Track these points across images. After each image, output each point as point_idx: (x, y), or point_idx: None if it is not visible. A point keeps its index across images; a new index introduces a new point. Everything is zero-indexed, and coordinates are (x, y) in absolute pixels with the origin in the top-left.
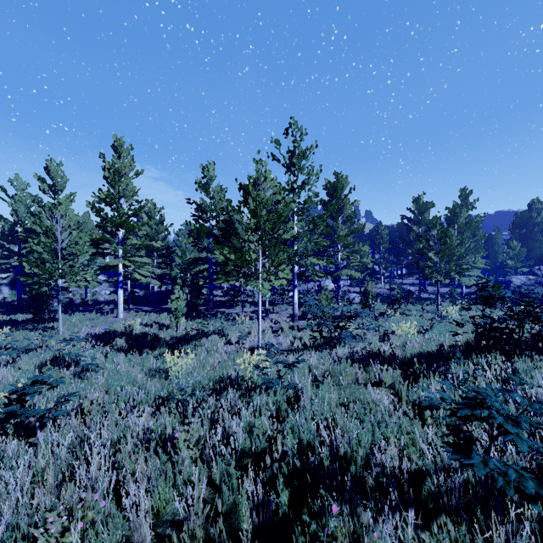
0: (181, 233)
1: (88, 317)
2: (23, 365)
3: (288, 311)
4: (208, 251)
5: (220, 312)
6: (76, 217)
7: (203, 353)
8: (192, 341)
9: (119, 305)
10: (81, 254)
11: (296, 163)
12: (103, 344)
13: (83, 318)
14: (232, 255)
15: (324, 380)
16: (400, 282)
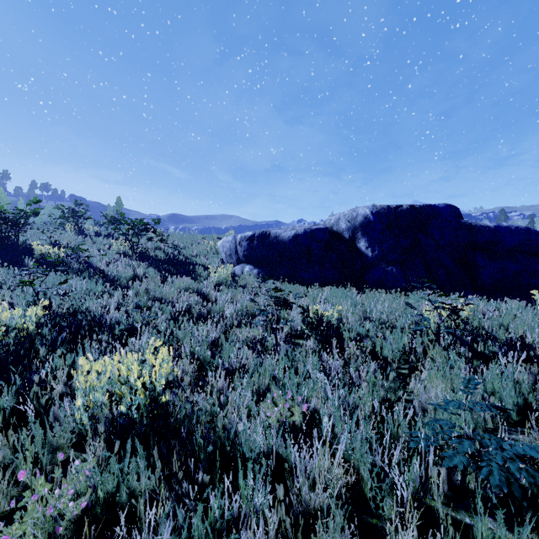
0: None
1: None
2: None
3: None
4: None
5: None
6: None
7: None
8: None
9: None
10: None
11: None
12: None
13: None
14: None
15: None
16: None
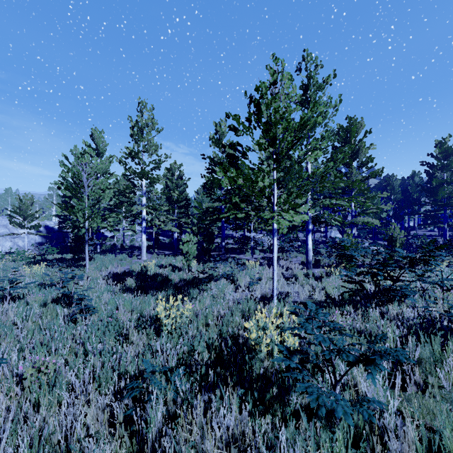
0: (200, 191)
1: (118, 258)
2: (29, 301)
3: (298, 259)
4: (220, 201)
5: (230, 257)
6: (100, 165)
7: (208, 300)
8: (198, 285)
9: (142, 248)
10: (103, 199)
11: (311, 95)
12: (118, 282)
13: (112, 258)
14: (239, 180)
15: (407, 377)
16: (414, 234)
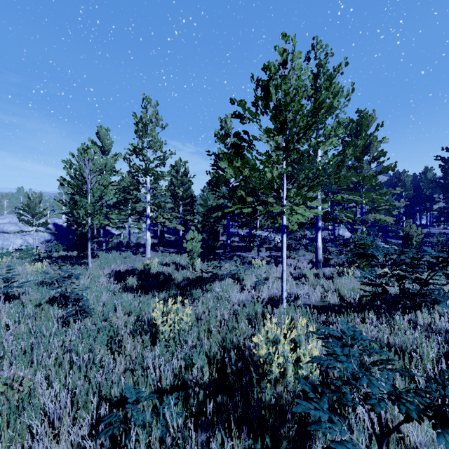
0: (205, 189)
1: (123, 256)
2: (25, 300)
3: (305, 257)
4: (225, 198)
5: (236, 256)
6: (103, 161)
7: (211, 301)
8: (202, 285)
9: (147, 246)
10: (105, 195)
11: (321, 85)
12: (120, 281)
13: (117, 256)
14: (245, 170)
15: None
16: (427, 232)
